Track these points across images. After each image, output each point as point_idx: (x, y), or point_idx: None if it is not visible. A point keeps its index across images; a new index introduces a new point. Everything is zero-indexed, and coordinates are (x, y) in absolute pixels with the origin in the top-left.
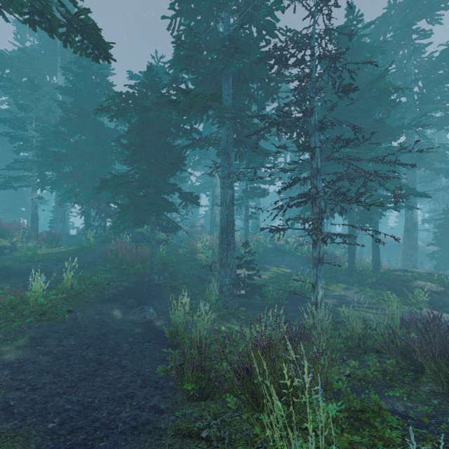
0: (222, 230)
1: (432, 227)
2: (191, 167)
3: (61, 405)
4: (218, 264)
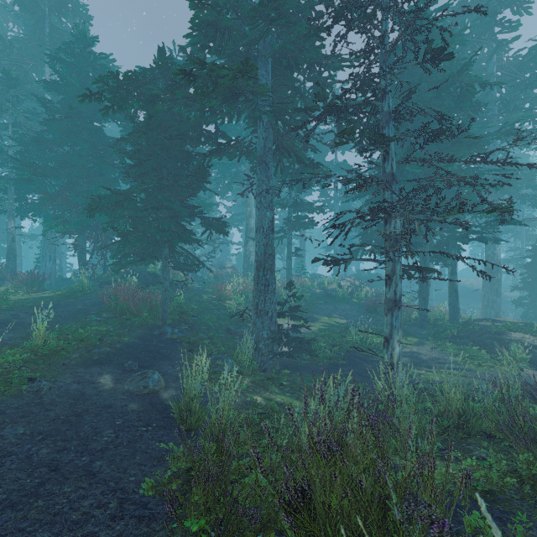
0: (258, 266)
1: (519, 267)
2: (219, 193)
3: None
4: (253, 311)
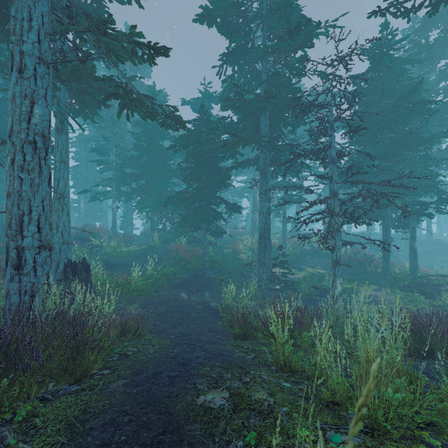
0: (260, 235)
1: None
2: (233, 174)
3: (172, 331)
4: (257, 263)
